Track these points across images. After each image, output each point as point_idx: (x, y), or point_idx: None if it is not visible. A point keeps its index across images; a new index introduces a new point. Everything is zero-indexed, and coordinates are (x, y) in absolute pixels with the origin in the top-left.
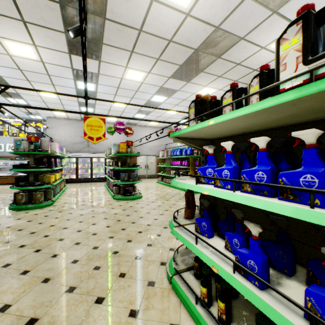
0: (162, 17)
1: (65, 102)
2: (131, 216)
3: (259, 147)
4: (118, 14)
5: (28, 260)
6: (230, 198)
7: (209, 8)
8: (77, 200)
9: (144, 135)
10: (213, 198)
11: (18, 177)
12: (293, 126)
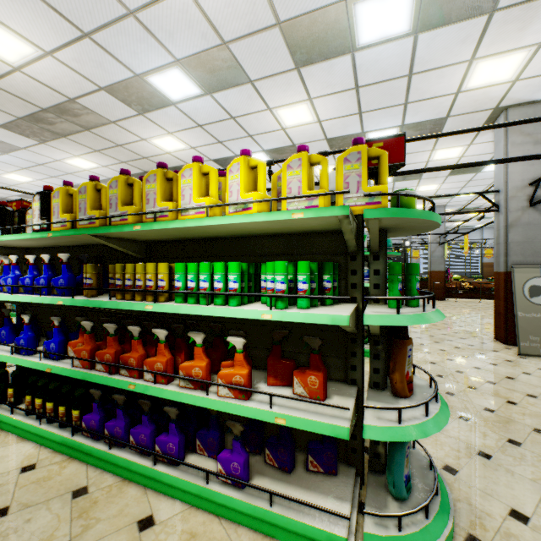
0: None
1: None
2: None
3: (31, 262)
4: None
5: None
6: (7, 298)
7: (52, 77)
8: None
9: None
10: (21, 308)
11: None
12: (78, 246)
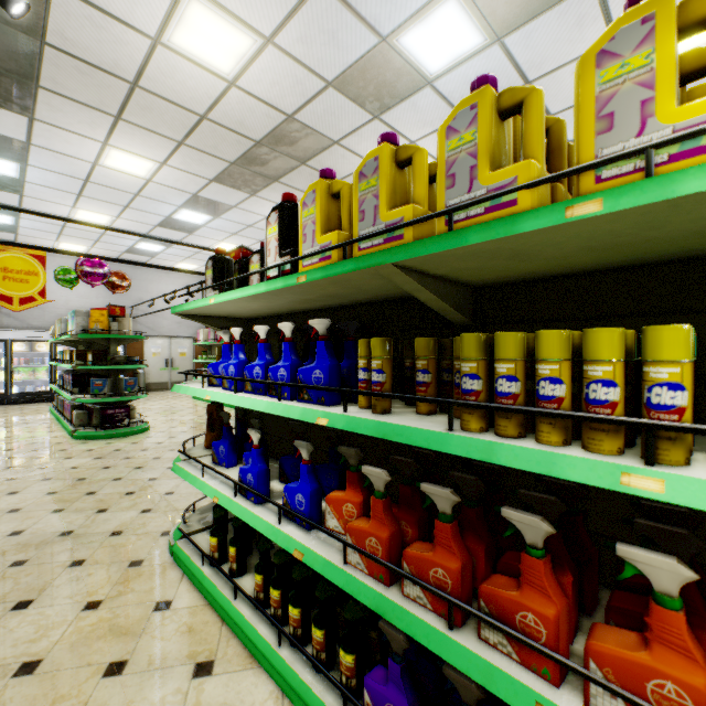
0: (181, 74)
1: None
2: (114, 468)
3: (261, 337)
4: (78, 43)
5: None
6: (229, 401)
7: (270, 84)
8: None
9: (164, 290)
10: (242, 410)
11: None
12: (321, 310)
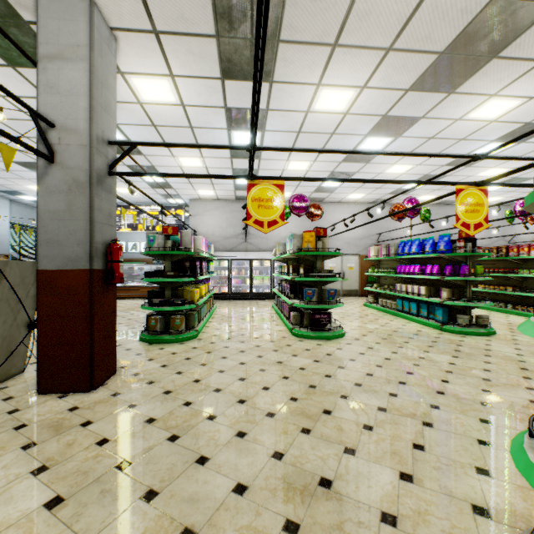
0: None
1: (214, 173)
2: (334, 379)
3: None
4: None
5: (157, 461)
6: None
7: None
8: (232, 331)
9: (337, 218)
10: None
11: (151, 291)
12: None
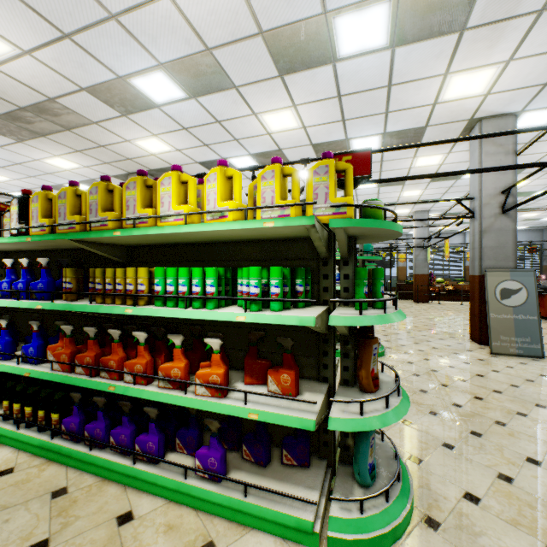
0: None
1: None
2: None
3: (8, 266)
4: None
5: None
6: None
7: (31, 76)
8: None
9: None
10: None
11: None
12: (58, 250)
